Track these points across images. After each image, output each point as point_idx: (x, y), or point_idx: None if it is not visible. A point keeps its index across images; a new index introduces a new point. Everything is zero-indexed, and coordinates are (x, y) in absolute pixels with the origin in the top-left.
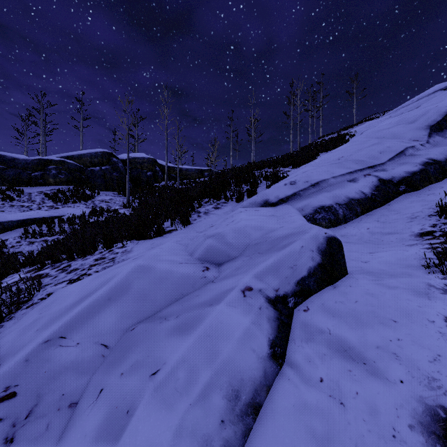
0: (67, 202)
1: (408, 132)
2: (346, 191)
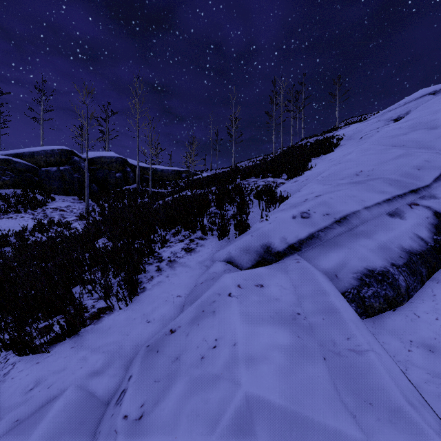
0: (8, 211)
1: (436, 140)
2: (396, 236)
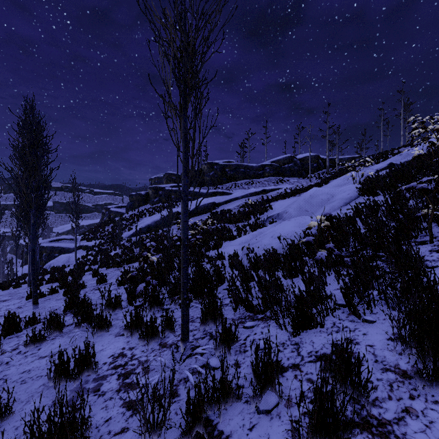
0: (279, 183)
1: None
2: None
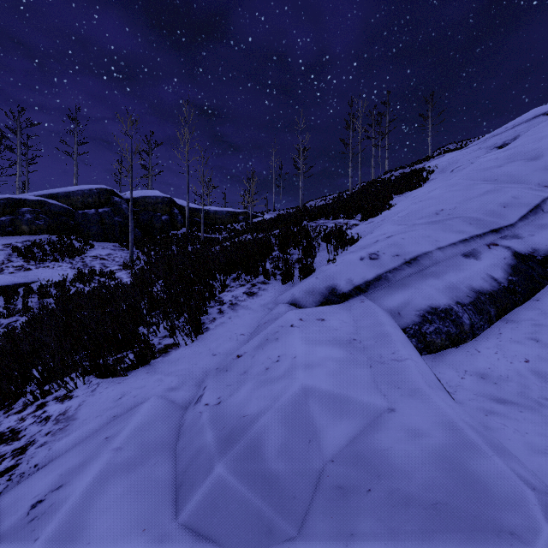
0: (44, 260)
1: (533, 173)
2: (466, 277)
